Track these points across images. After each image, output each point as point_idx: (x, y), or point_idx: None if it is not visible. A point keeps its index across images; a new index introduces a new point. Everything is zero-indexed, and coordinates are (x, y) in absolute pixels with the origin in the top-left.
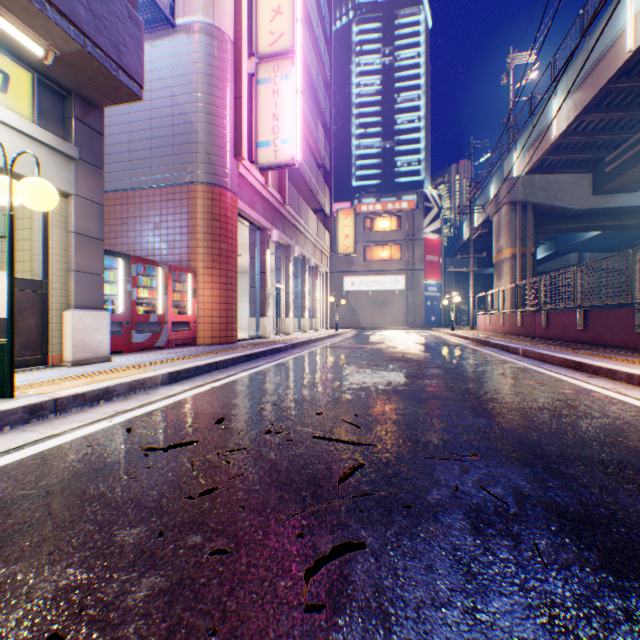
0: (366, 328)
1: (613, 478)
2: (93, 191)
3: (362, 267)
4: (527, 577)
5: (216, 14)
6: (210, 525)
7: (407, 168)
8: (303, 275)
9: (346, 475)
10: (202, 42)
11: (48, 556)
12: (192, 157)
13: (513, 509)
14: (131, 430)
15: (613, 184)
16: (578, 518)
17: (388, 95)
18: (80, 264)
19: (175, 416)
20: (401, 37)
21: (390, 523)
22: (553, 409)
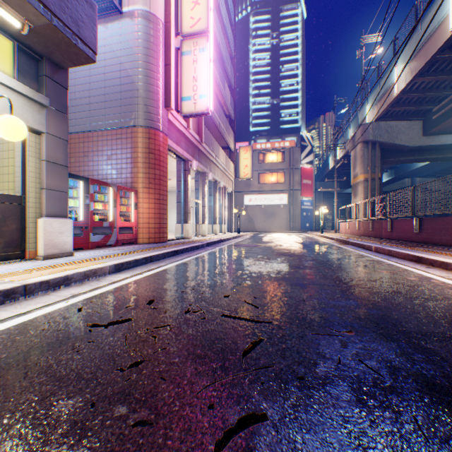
0: (260, 231)
1: None
2: (60, 130)
3: (257, 188)
4: (413, 451)
5: (152, 4)
6: (135, 396)
7: (289, 118)
8: (215, 193)
9: (248, 349)
10: (141, 24)
11: None
12: (134, 107)
13: (389, 381)
14: (81, 310)
15: (438, 128)
16: (445, 390)
17: (275, 66)
18: (50, 184)
19: (116, 298)
20: (284, 25)
21: (287, 395)
22: (405, 293)
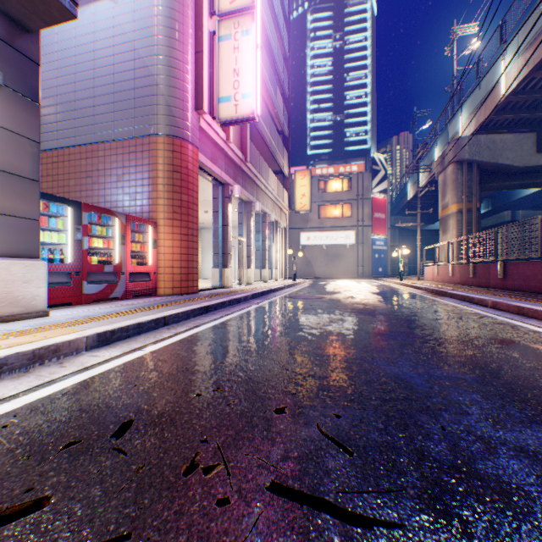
0: (320, 278)
1: None
2: (25, 125)
3: (316, 224)
4: None
5: None
6: None
7: (355, 138)
8: (264, 229)
9: None
10: None
11: None
12: (153, 109)
13: None
14: None
15: None
16: None
17: (338, 74)
18: (6, 206)
19: (61, 415)
20: (350, 23)
21: None
22: None
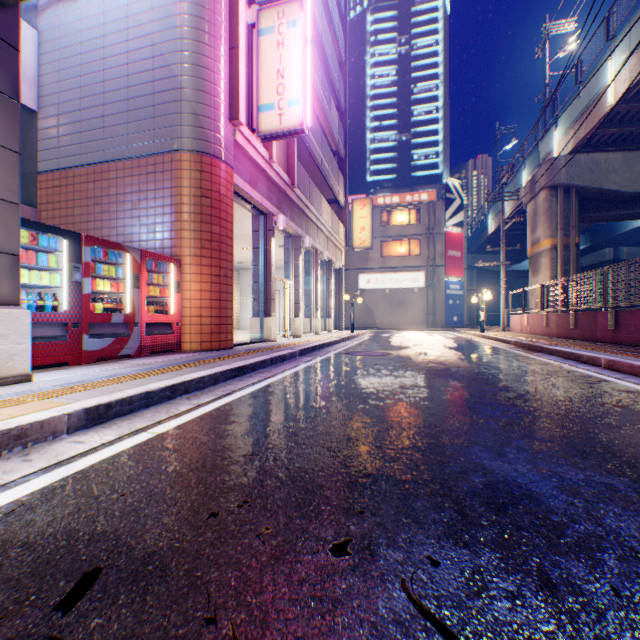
0: (383, 329)
1: None
2: None
3: (378, 264)
4: None
5: None
6: None
7: (424, 161)
8: (315, 270)
9: None
10: None
11: None
12: (176, 119)
13: None
14: None
15: None
16: None
17: (404, 86)
18: None
19: None
20: (418, 25)
21: None
22: None
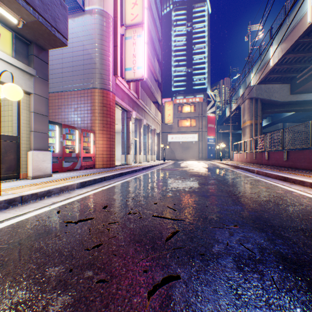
0: (179, 160)
1: (309, 238)
2: (43, 91)
3: (177, 130)
4: (269, 296)
5: (105, 5)
6: (97, 265)
7: (199, 81)
8: (148, 134)
9: (169, 237)
10: (98, 18)
11: (9, 283)
12: (93, 75)
13: (258, 256)
14: (59, 212)
15: (300, 89)
16: (293, 261)
17: (189, 46)
18: (36, 128)
19: (82, 205)
20: (196, 17)
21: (193, 264)
22: (274, 201)
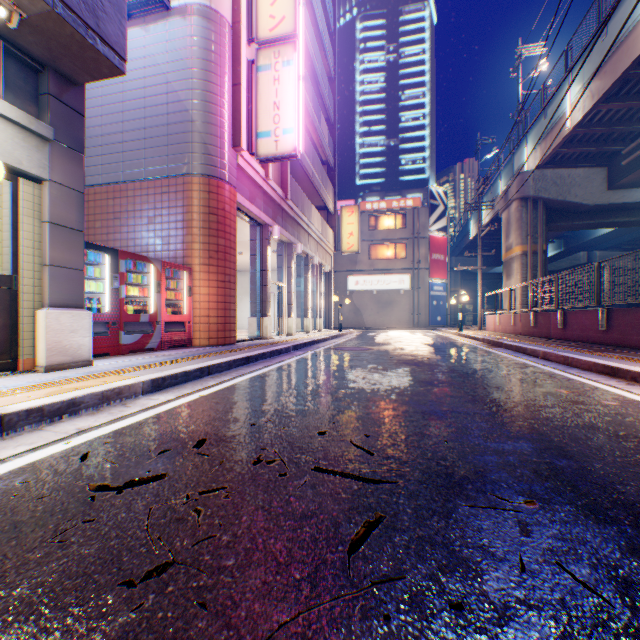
0: (370, 328)
1: None
2: (71, 177)
3: (366, 266)
4: None
5: None
6: None
7: (412, 166)
8: (306, 274)
9: (359, 538)
10: (198, 25)
11: None
12: (187, 147)
13: (624, 615)
14: (86, 457)
15: (630, 178)
16: None
17: (392, 92)
18: (56, 257)
19: (147, 436)
20: (406, 33)
21: None
22: (605, 428)
